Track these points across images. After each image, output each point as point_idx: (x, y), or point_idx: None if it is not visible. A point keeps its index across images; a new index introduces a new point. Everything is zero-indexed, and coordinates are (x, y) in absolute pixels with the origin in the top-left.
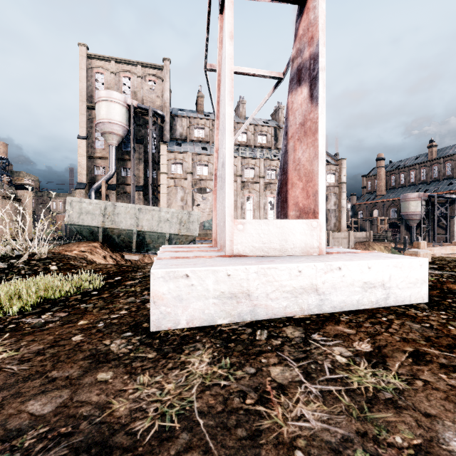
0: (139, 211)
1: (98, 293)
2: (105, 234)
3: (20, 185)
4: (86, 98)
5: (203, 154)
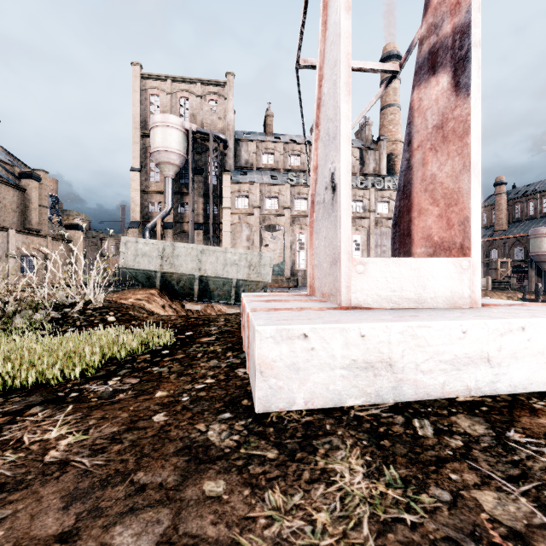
0: (201, 252)
1: (170, 353)
2: (163, 280)
3: (70, 225)
4: (140, 125)
5: (273, 184)
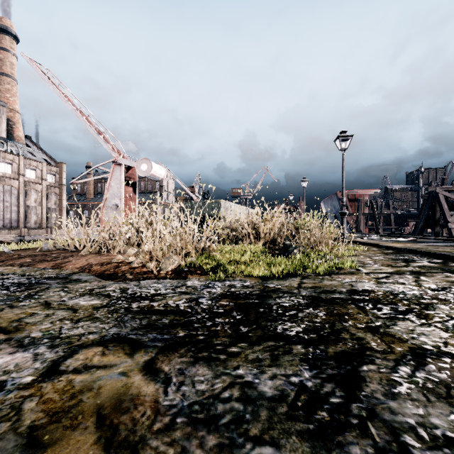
0: None
1: None
2: None
3: None
4: None
5: None
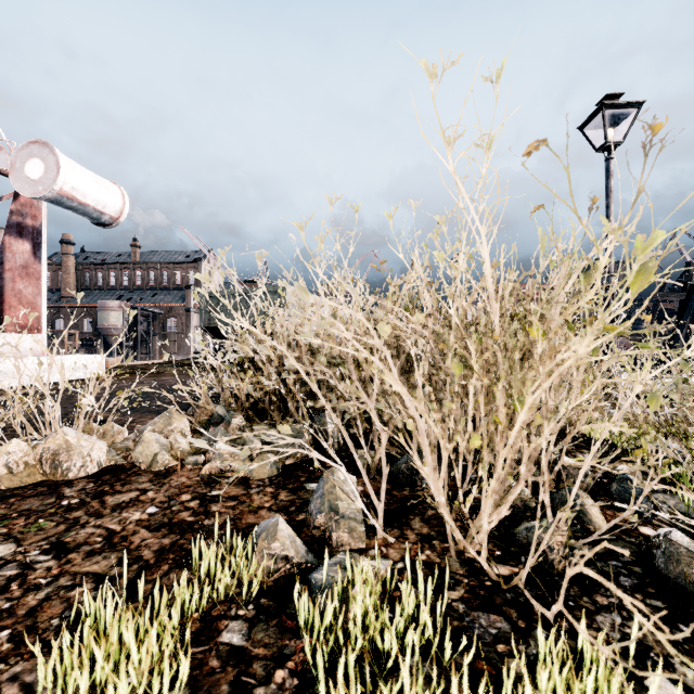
0: None
1: None
2: None
3: None
4: None
5: None
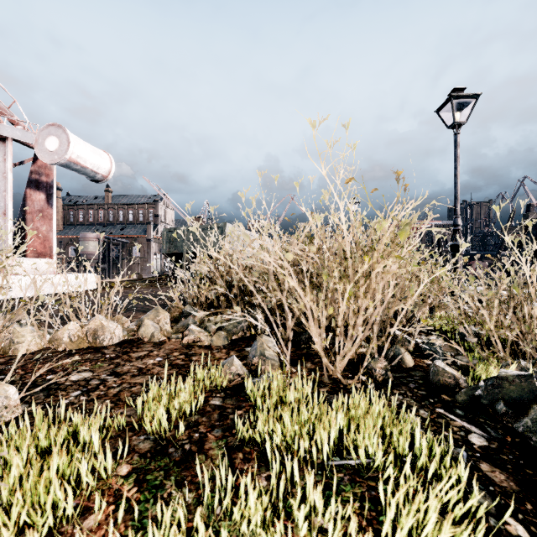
0: None
1: None
2: None
3: None
4: None
5: None
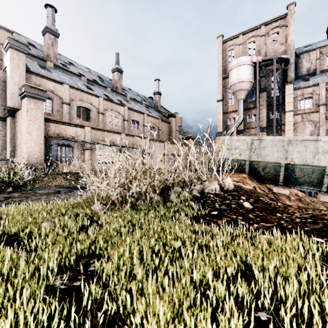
0: (287, 143)
1: None
2: (251, 167)
3: (188, 137)
4: (222, 72)
5: None
